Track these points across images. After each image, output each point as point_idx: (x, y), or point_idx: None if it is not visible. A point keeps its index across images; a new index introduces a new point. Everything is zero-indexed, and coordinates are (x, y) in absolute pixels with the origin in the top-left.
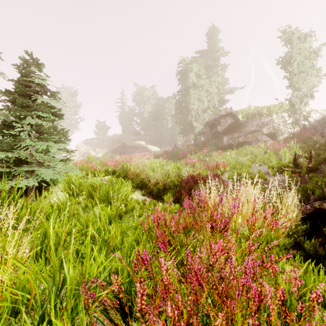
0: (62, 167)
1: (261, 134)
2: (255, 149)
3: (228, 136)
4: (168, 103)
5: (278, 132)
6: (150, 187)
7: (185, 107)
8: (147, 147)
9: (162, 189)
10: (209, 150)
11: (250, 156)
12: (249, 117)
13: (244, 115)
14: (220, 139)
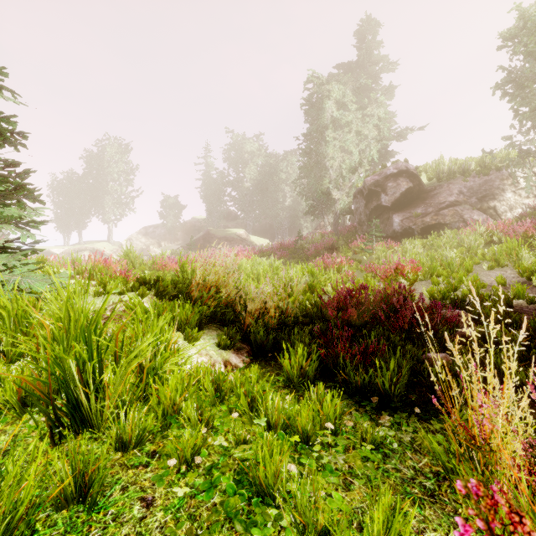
0: (0, 267)
1: (470, 208)
2: (469, 235)
3: (403, 214)
4: (285, 162)
5: (502, 205)
6: (246, 319)
7: (317, 164)
8: (249, 240)
9: (276, 326)
10: (366, 239)
11: (456, 250)
12: (443, 178)
13: (431, 174)
14: (386, 220)
